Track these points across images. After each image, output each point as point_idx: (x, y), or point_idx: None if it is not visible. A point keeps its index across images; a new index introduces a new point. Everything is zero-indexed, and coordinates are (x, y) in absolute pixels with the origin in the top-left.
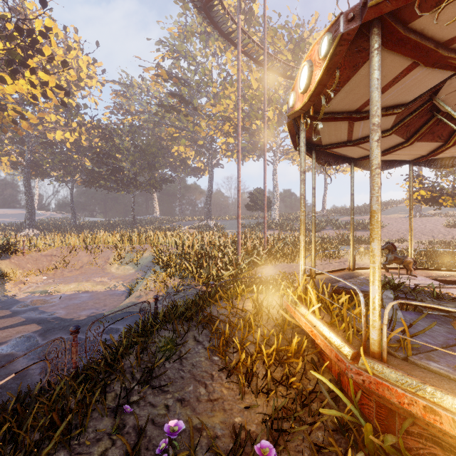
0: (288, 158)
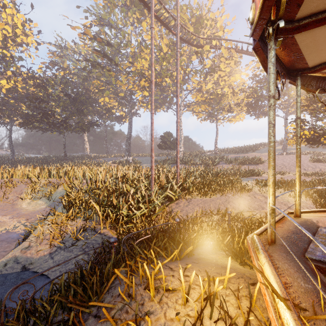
0: (190, 110)
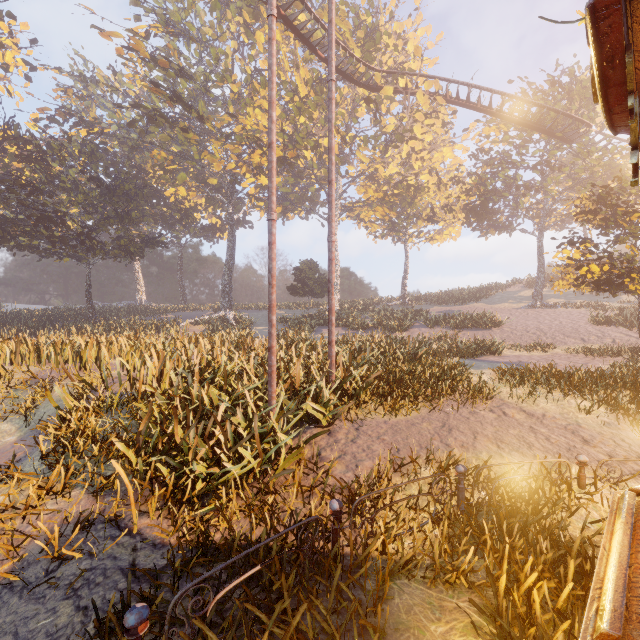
0: (354, 216)
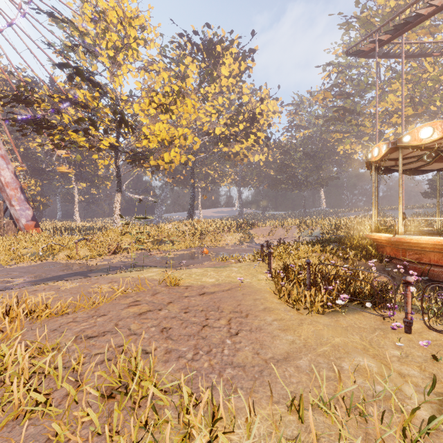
0: None
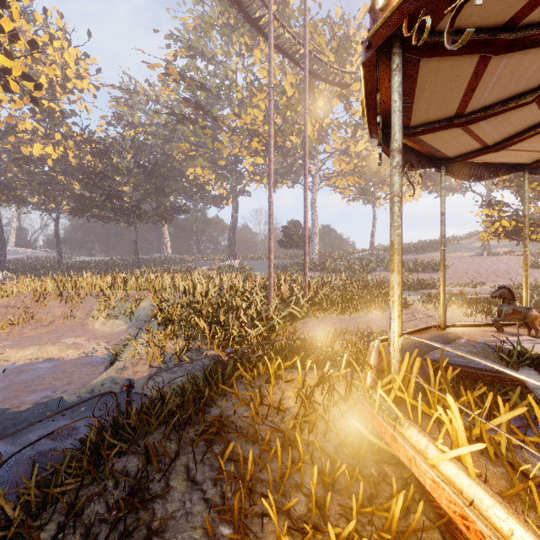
0: (330, 184)
